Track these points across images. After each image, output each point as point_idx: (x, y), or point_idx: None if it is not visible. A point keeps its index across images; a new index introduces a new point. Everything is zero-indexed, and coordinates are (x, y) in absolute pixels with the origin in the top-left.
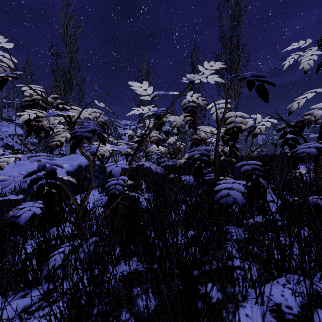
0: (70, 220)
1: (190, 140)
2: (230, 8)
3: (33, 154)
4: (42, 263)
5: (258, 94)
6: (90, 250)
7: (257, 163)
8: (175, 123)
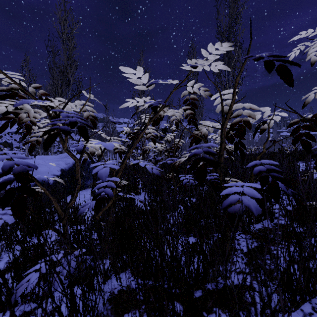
0: (54, 227)
1: (191, 136)
2: (228, 6)
3: (1, 152)
4: (18, 280)
5: (280, 76)
6: (72, 267)
7: (273, 163)
8: (174, 117)
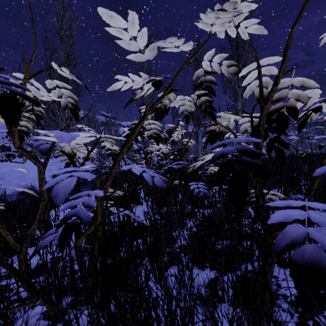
0: (8, 264)
1: (206, 133)
2: None
3: None
4: None
5: None
6: None
7: None
8: (183, 108)
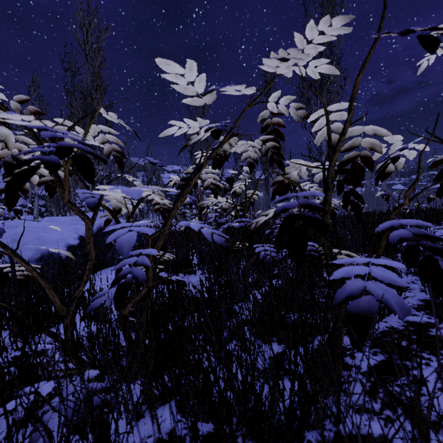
0: (51, 331)
1: (273, 184)
2: (320, 4)
3: None
4: None
5: None
6: (71, 408)
7: (424, 224)
8: (246, 154)
